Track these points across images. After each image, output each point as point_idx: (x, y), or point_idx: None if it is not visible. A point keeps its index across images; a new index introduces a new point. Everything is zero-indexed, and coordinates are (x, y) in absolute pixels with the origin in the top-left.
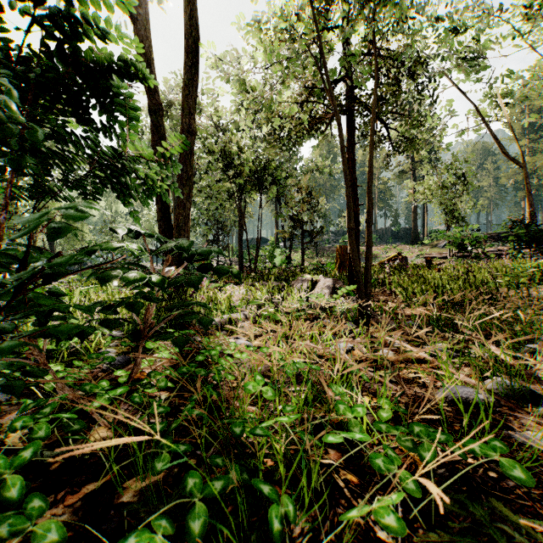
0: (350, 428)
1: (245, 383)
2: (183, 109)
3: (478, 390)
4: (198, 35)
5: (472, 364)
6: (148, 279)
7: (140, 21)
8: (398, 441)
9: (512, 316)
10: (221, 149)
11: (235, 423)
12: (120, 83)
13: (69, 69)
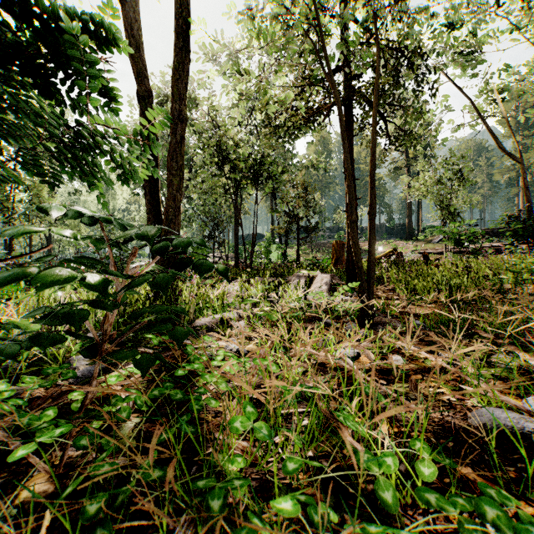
0: (379, 491)
1: (231, 419)
2: (173, 94)
3: (526, 417)
4: (189, 16)
5: (510, 380)
6: (81, 280)
7: (128, 3)
8: (461, 530)
9: (527, 316)
10: (217, 144)
11: (212, 491)
12: (71, 25)
13: (20, 21)
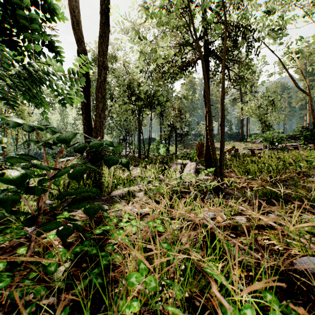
0: None
1: (128, 276)
2: (99, 51)
3: None
4: (109, 3)
5: None
6: None
7: None
8: None
9: None
10: (127, 84)
11: None
12: None
13: None
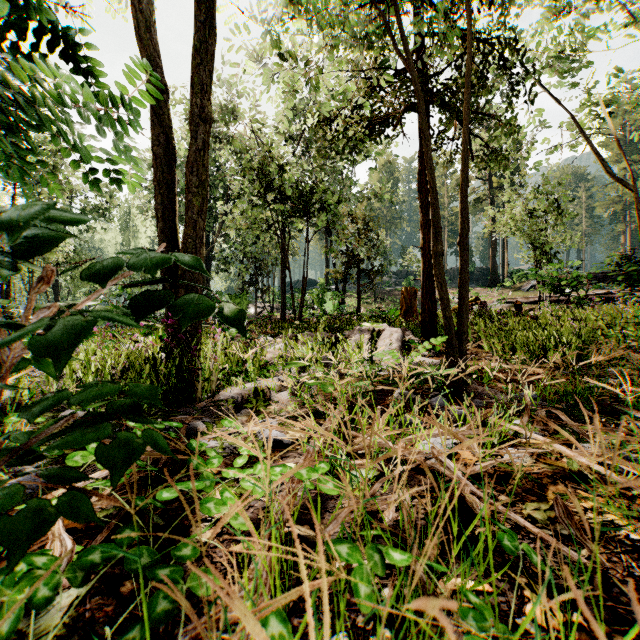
0: None
1: None
2: (193, 84)
3: None
4: None
5: None
6: None
7: None
8: None
9: None
10: (258, 168)
11: None
12: None
13: None
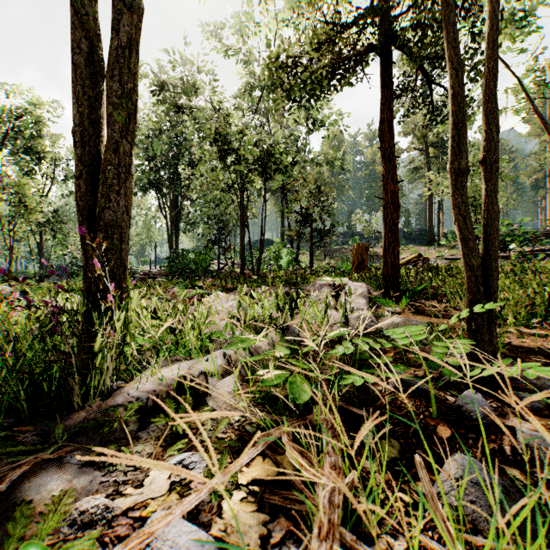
0: None
1: None
2: None
3: None
4: None
5: None
6: None
7: None
8: None
9: None
10: (219, 132)
11: None
12: None
13: None
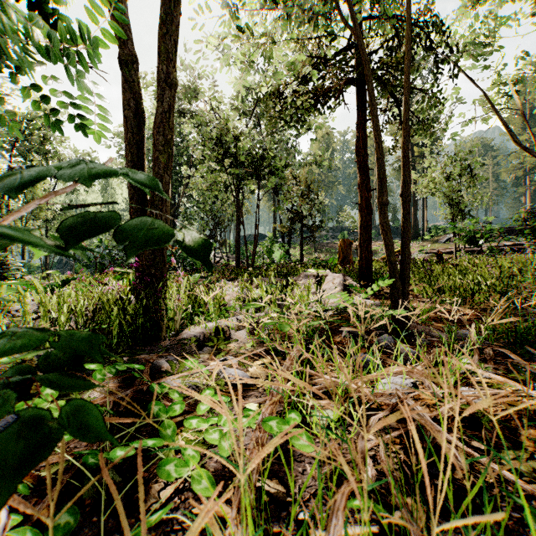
0: None
1: None
2: (160, 53)
3: None
4: None
5: None
6: None
7: None
8: None
9: None
10: (217, 138)
11: None
12: None
13: None
